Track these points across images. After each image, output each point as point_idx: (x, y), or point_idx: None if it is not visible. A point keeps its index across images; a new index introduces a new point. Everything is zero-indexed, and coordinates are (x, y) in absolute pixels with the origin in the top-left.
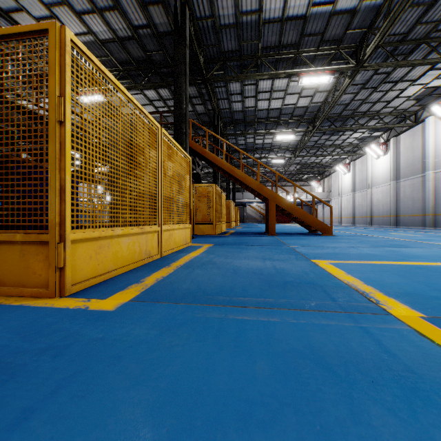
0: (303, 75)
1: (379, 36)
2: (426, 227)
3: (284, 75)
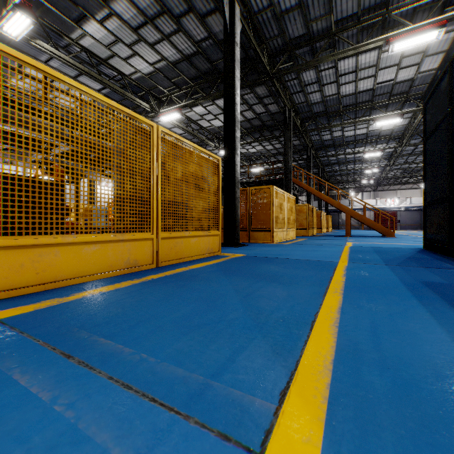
0: (376, 121)
1: None
2: None
3: (361, 122)
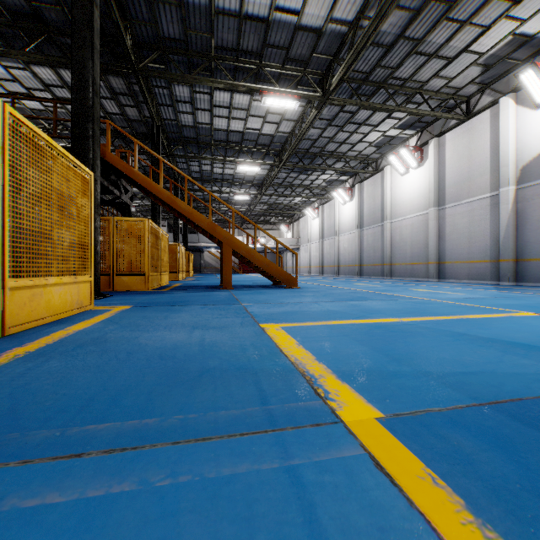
0: (266, 93)
1: (344, 67)
2: (385, 276)
3: (244, 88)
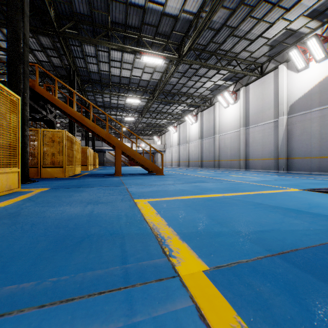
0: (144, 54)
1: (191, 41)
2: (215, 168)
3: (129, 50)
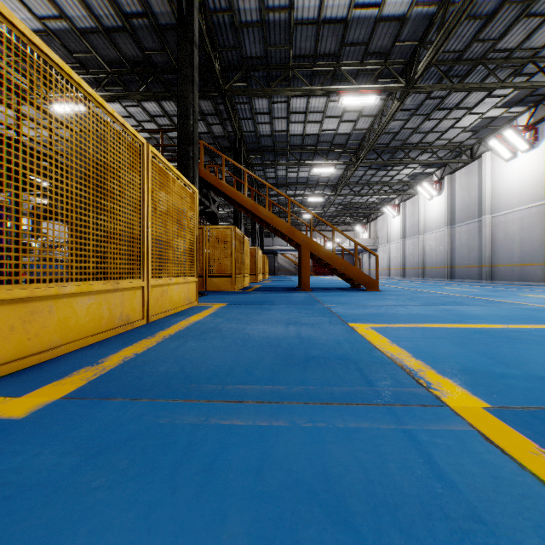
0: (344, 93)
1: (432, 51)
2: (483, 280)
3: (321, 92)
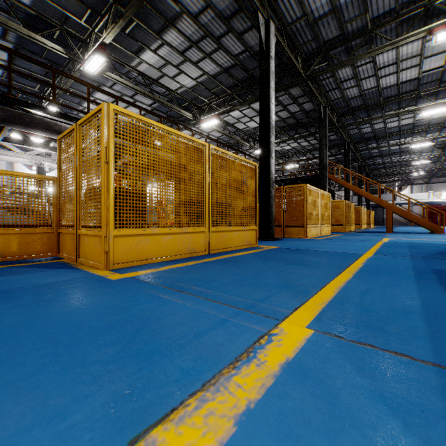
0: (422, 111)
1: None
2: None
3: (404, 113)
